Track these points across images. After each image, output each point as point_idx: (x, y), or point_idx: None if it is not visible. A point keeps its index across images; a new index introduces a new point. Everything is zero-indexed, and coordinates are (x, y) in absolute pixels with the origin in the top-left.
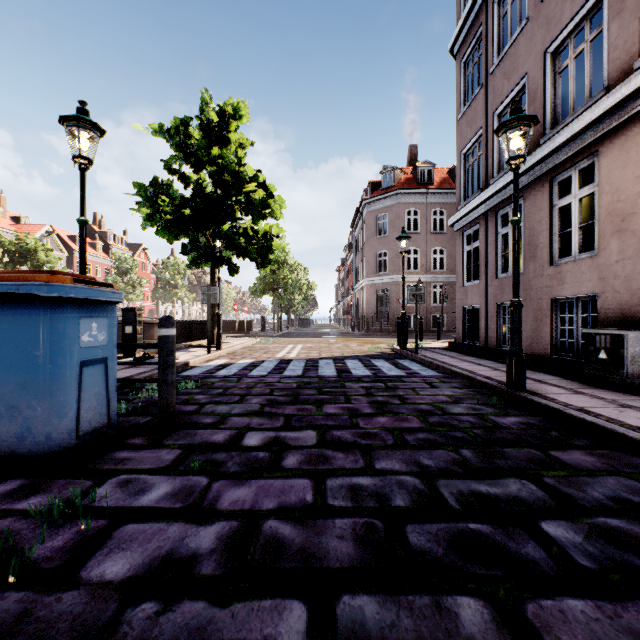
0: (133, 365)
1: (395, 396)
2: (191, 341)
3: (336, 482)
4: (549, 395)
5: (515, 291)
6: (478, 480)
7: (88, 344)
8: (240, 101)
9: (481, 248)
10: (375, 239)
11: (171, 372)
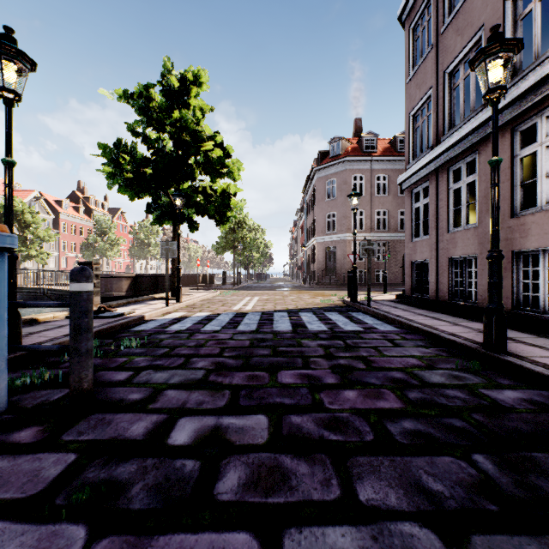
0: None
1: (358, 358)
2: (156, 293)
3: (300, 543)
4: (538, 359)
5: (495, 240)
6: (537, 537)
7: None
8: (200, 69)
9: (431, 204)
10: (324, 202)
11: (85, 338)
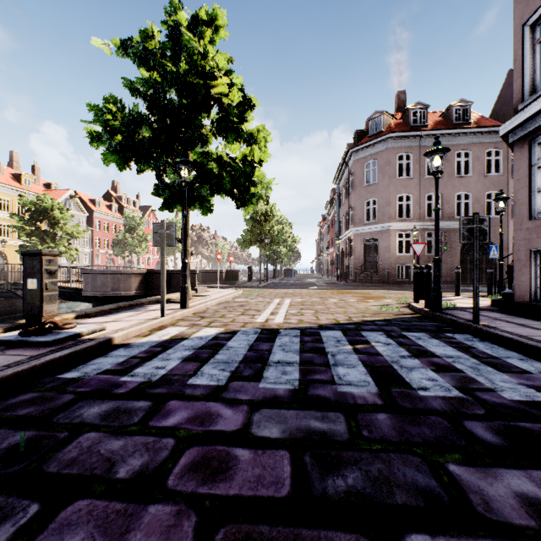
0: (10, 345)
1: None
2: (170, 293)
3: None
4: None
5: None
6: None
7: None
8: (216, 7)
9: None
10: (363, 187)
11: None
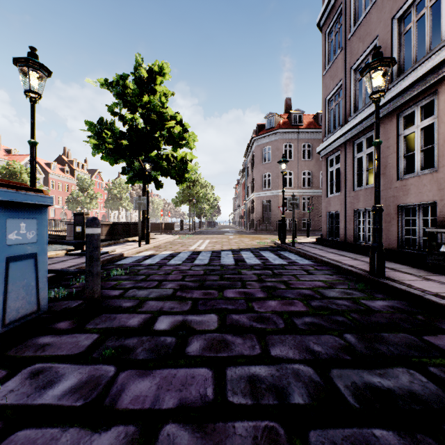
0: (80, 256)
1: (281, 282)
2: (129, 237)
3: (235, 372)
4: (405, 281)
5: (377, 198)
6: (368, 370)
7: (16, 242)
8: (164, 62)
9: (341, 169)
10: (261, 165)
11: (96, 265)
